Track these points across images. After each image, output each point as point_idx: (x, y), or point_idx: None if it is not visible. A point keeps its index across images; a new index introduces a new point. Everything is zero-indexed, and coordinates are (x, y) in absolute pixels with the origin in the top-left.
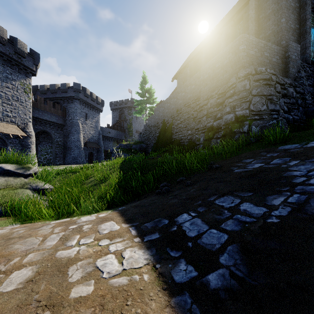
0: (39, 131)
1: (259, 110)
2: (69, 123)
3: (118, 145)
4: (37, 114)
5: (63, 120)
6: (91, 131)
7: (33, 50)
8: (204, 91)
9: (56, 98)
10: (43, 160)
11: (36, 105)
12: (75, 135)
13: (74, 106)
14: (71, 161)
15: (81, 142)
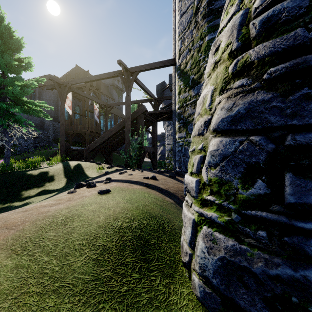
0: None
1: (21, 143)
2: None
3: None
4: None
5: None
6: None
7: None
8: None
9: None
10: None
11: None
12: None
13: None
14: None
15: None
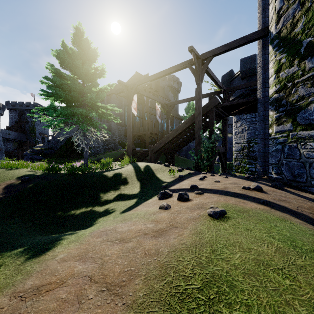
0: None
1: (95, 146)
2: None
3: (30, 150)
4: None
5: None
6: None
7: None
8: None
9: None
10: None
11: None
12: None
13: None
14: None
15: None
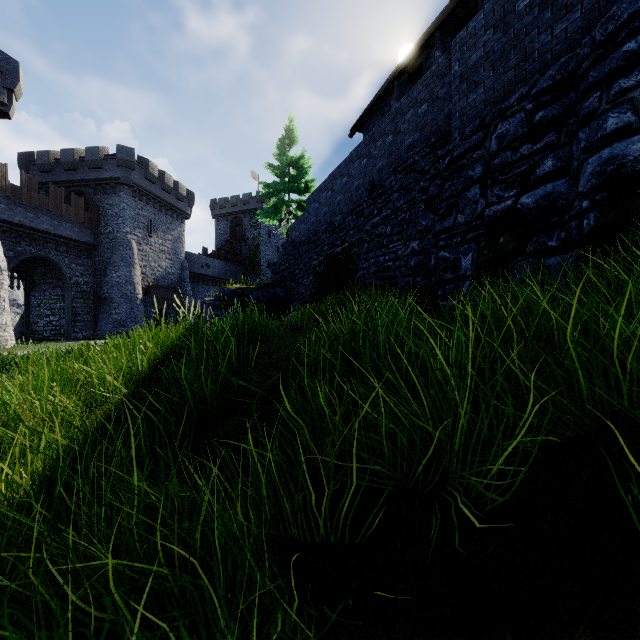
0: (29, 258)
1: None
2: (107, 241)
3: (218, 293)
4: (21, 217)
5: (93, 234)
6: (161, 262)
7: (1, 51)
8: (466, 110)
9: (77, 182)
10: (44, 329)
11: (17, 195)
12: (121, 269)
13: (119, 202)
14: (111, 331)
15: (137, 285)
